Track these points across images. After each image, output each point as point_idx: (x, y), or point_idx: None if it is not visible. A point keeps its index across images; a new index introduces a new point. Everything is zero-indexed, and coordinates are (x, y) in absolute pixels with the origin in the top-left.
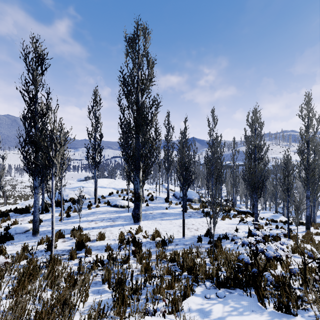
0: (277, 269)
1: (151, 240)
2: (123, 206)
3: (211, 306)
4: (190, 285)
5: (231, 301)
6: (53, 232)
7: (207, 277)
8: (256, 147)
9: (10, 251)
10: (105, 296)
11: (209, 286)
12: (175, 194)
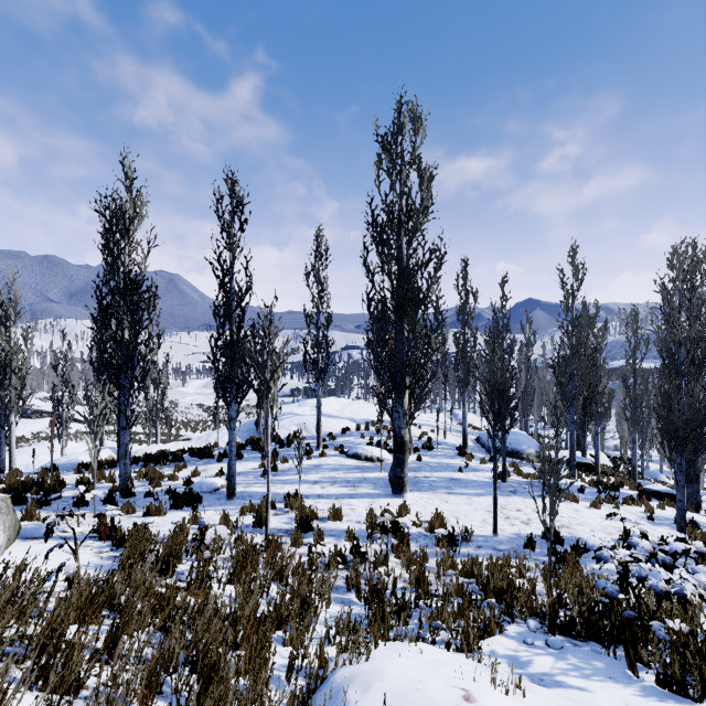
0: (677, 618)
1: (427, 531)
2: (370, 458)
3: (533, 656)
4: (497, 618)
5: (572, 656)
6: (268, 498)
7: (534, 613)
8: (682, 344)
9: (204, 519)
10: (354, 609)
11: (534, 628)
12: (480, 438)
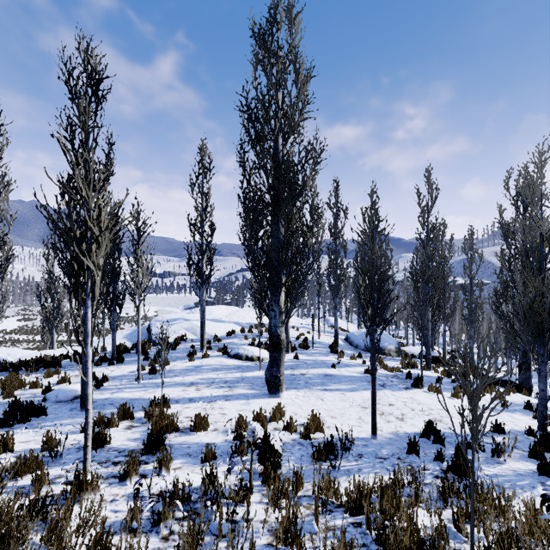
0: None
1: (302, 438)
2: (250, 358)
3: None
4: None
5: None
6: (88, 418)
7: None
8: (545, 239)
9: (26, 442)
10: None
11: None
12: (349, 337)
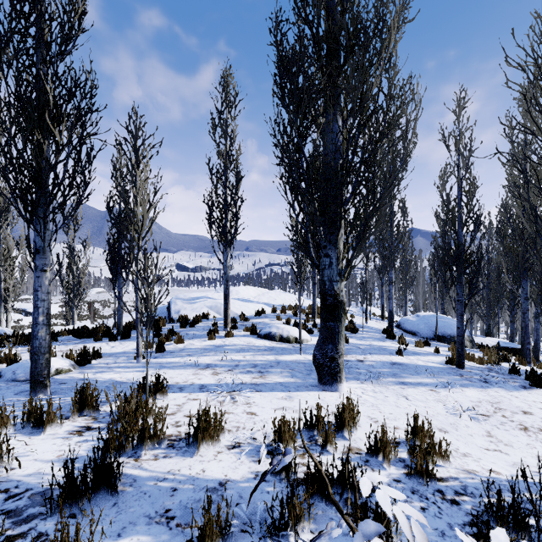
0: None
1: (414, 477)
2: (286, 339)
3: None
4: None
5: None
6: None
7: None
8: None
9: None
10: None
11: None
12: (403, 323)
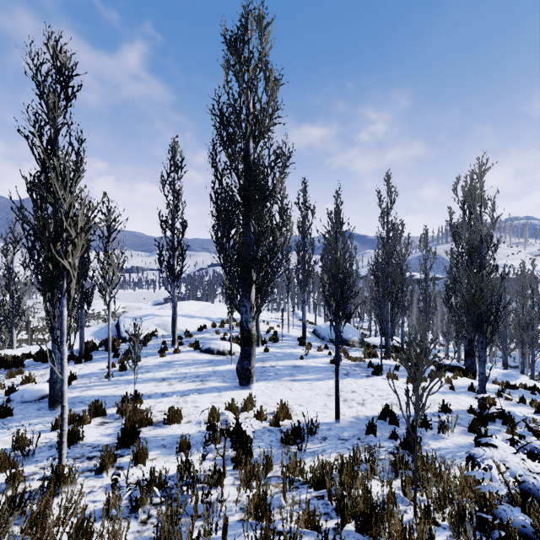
0: None
1: (271, 425)
2: (222, 352)
3: None
4: None
5: None
6: (63, 414)
7: None
8: (484, 240)
9: None
10: None
11: None
12: (316, 330)
